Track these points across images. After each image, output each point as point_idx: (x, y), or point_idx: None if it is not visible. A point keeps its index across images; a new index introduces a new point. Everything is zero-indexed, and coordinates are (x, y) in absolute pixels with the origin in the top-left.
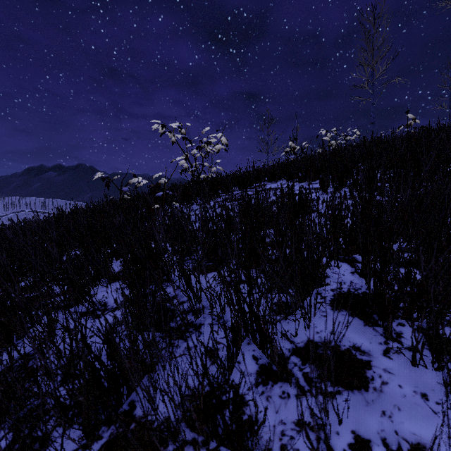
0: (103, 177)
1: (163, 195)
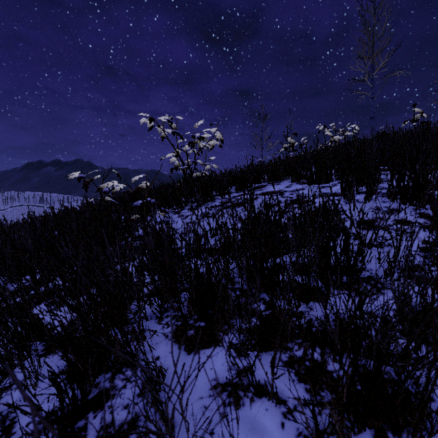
0: (79, 177)
1: (143, 203)
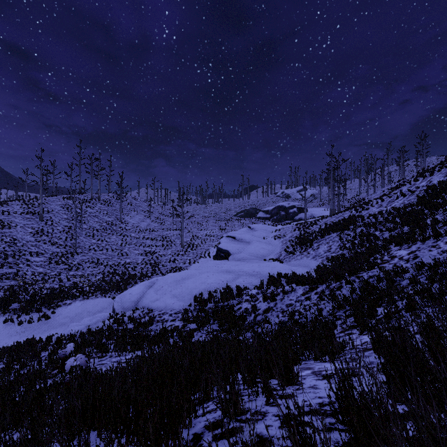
0: None
1: None
